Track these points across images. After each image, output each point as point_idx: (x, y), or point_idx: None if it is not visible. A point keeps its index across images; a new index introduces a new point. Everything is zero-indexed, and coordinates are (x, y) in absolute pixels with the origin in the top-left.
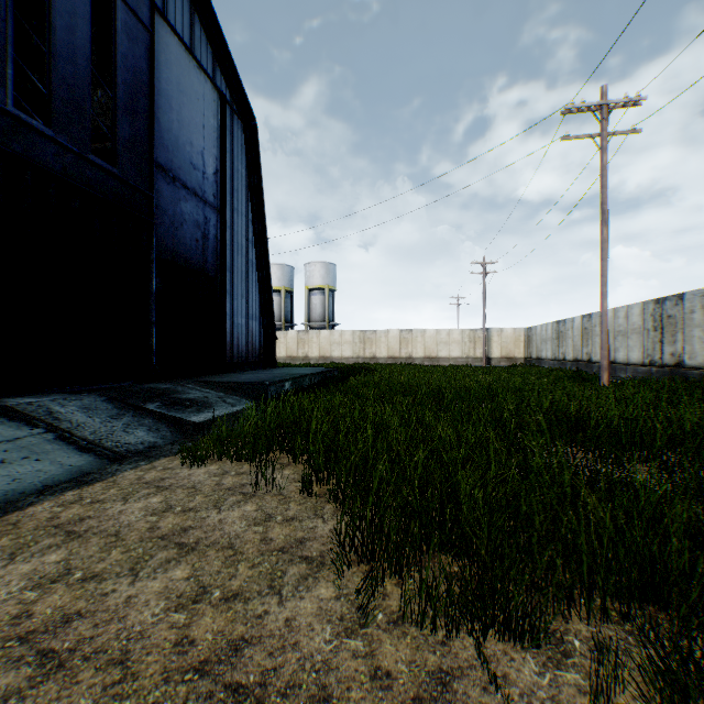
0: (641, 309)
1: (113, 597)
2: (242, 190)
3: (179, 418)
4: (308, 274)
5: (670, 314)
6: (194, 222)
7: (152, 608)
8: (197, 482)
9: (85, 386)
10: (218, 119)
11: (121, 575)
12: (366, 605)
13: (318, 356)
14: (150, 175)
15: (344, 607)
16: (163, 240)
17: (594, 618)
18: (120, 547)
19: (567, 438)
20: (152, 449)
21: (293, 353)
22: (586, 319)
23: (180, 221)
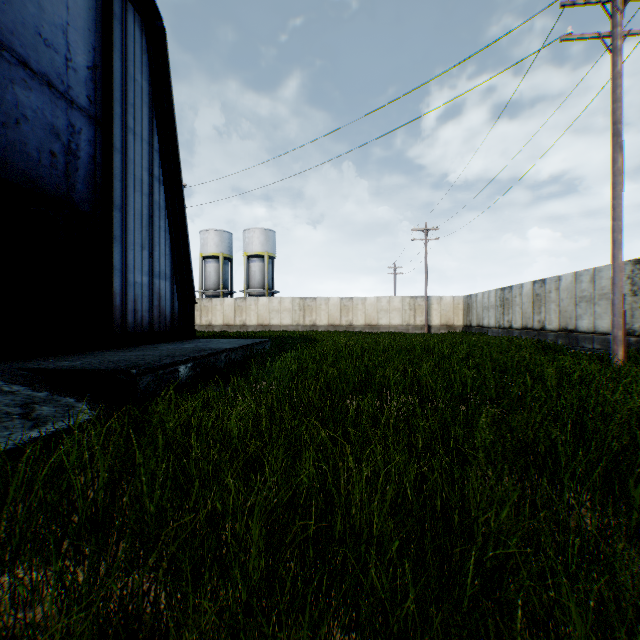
0: None
1: None
2: (143, 109)
3: None
4: (247, 240)
5: None
6: (46, 126)
7: None
8: None
9: None
10: None
11: None
12: None
13: (256, 324)
14: None
15: None
16: None
17: None
18: None
19: None
20: None
21: (230, 321)
22: (539, 285)
23: (15, 116)
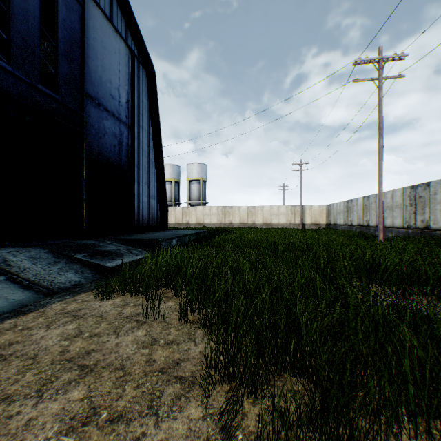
0: (402, 192)
1: (16, 420)
2: (145, 114)
3: (98, 264)
4: (189, 171)
5: (421, 195)
6: (112, 134)
7: (46, 432)
8: (104, 312)
9: (35, 242)
10: (129, 67)
11: (28, 397)
12: (228, 429)
13: (195, 223)
14: (82, 101)
15: (210, 428)
16: (91, 145)
17: (421, 438)
18: (34, 369)
19: (365, 278)
20: (77, 286)
21: (179, 221)
22: (366, 199)
23: (103, 133)
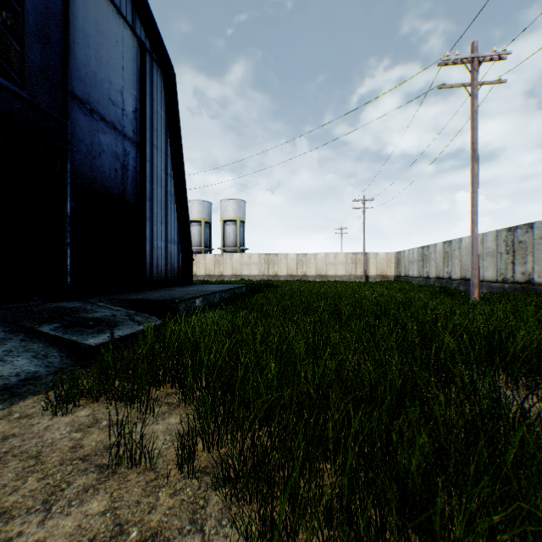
0: (495, 236)
1: None
2: (161, 130)
3: (74, 341)
4: (223, 208)
5: (521, 239)
6: (113, 153)
7: None
8: (48, 443)
9: None
10: (138, 63)
11: None
12: None
13: (231, 275)
14: (64, 103)
15: None
16: (80, 167)
17: None
18: None
19: (487, 366)
20: (28, 382)
21: (210, 272)
22: (447, 245)
23: (99, 151)
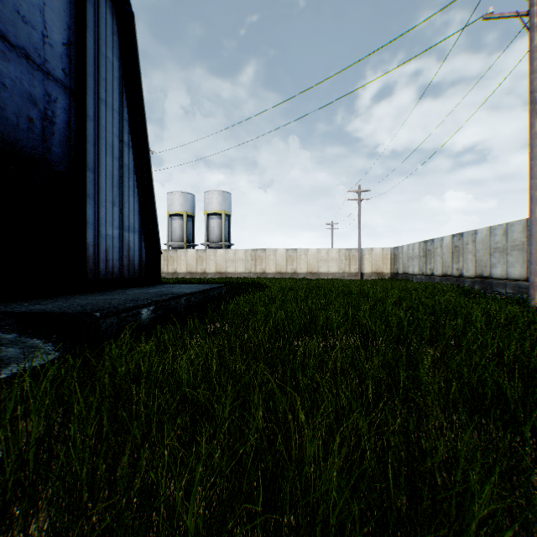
0: (525, 226)
1: None
2: (114, 83)
3: None
4: (207, 201)
5: None
6: (24, 94)
7: None
8: None
9: None
10: None
11: None
12: None
13: (215, 272)
14: None
15: None
16: None
17: None
18: None
19: None
20: None
21: (192, 269)
22: (457, 238)
23: None
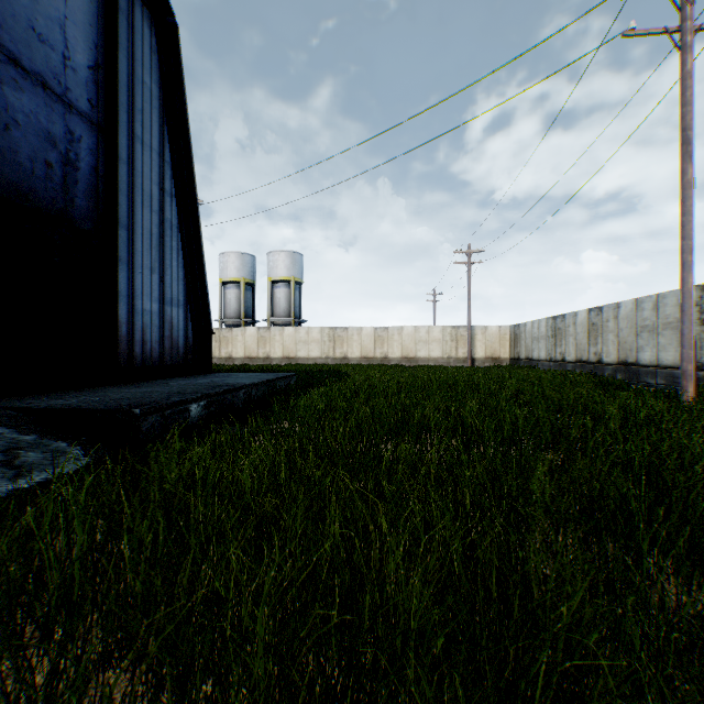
0: None
1: None
2: (152, 115)
3: None
4: (271, 264)
5: None
6: (40, 132)
7: None
8: None
9: None
10: None
11: None
12: None
13: (281, 357)
14: None
15: None
16: None
17: None
18: None
19: None
20: None
21: (252, 353)
22: (595, 313)
23: (4, 120)
